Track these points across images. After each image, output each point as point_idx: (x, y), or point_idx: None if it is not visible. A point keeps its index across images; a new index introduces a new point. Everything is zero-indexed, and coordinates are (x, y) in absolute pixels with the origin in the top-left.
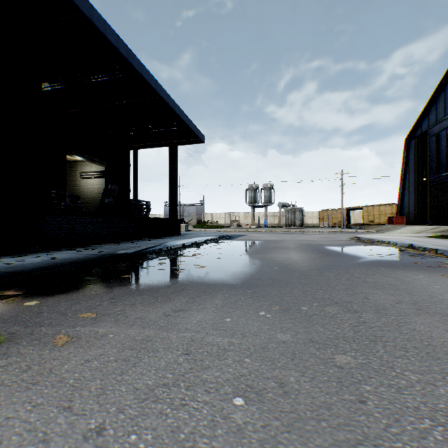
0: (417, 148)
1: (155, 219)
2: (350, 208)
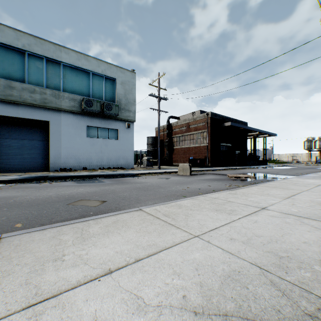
0: None
1: (261, 160)
2: None
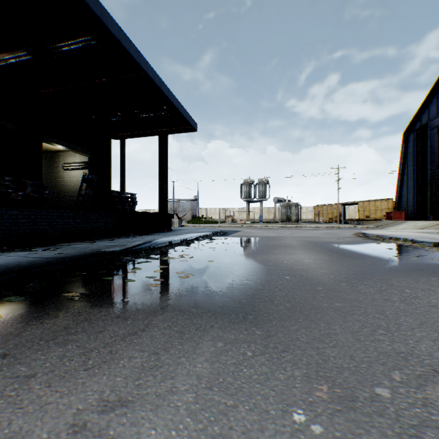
0: (416, 142)
1: (142, 213)
2: (345, 203)
